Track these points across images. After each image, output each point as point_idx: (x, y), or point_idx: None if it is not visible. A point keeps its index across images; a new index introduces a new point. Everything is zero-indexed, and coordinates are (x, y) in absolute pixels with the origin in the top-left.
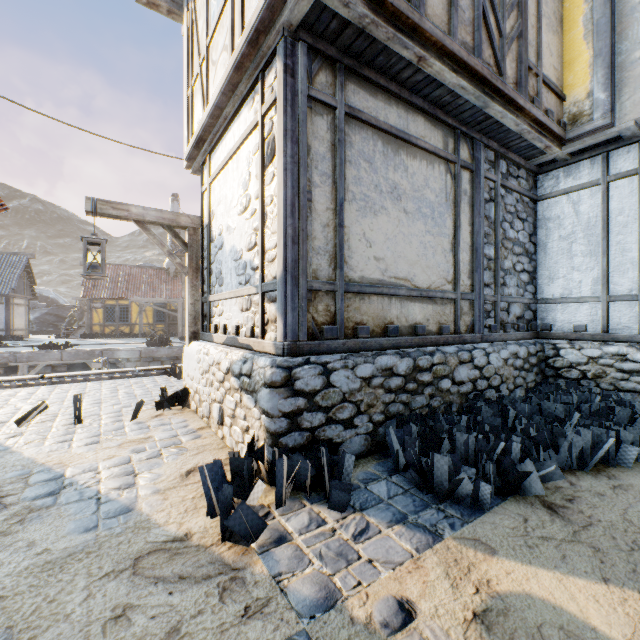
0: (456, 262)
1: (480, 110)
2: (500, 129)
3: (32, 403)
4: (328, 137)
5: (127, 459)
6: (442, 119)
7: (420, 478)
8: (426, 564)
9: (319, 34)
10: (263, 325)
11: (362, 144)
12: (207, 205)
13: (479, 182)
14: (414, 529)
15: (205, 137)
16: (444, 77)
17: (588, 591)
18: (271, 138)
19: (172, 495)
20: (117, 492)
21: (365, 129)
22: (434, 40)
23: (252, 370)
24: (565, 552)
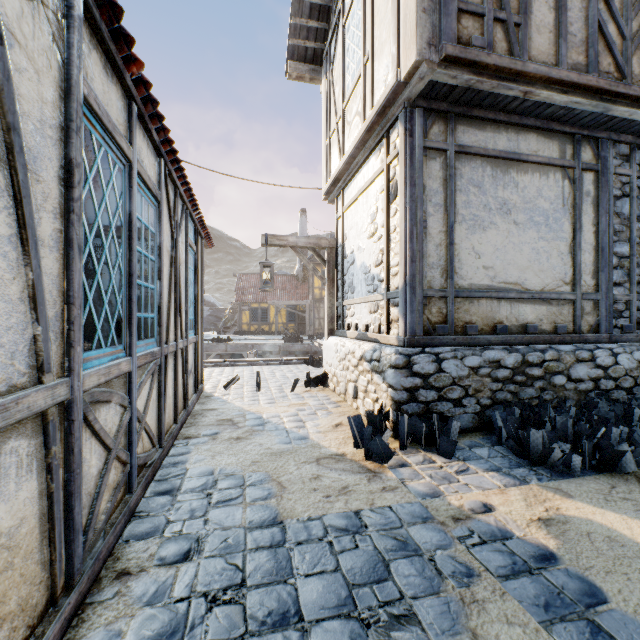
0: (575, 264)
1: (602, 113)
2: (632, 123)
3: (225, 377)
4: (440, 175)
5: (296, 413)
6: (557, 130)
7: (518, 447)
8: (509, 493)
9: (432, 98)
10: (388, 324)
11: (471, 173)
12: (341, 229)
13: (606, 180)
14: (505, 476)
15: (340, 177)
16: (553, 99)
17: None
18: (394, 182)
19: (329, 435)
20: (296, 429)
21: (474, 160)
22: (538, 76)
23: (380, 356)
24: None
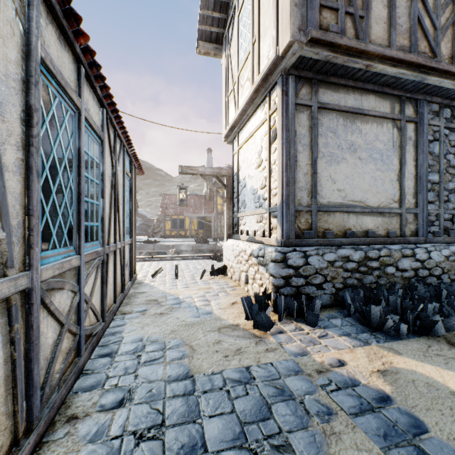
0: (401, 188)
1: (420, 82)
2: (440, 89)
3: (153, 269)
4: (307, 123)
5: (203, 295)
6: (389, 93)
7: (362, 318)
8: (357, 351)
9: (301, 68)
10: (269, 230)
11: (329, 122)
12: (236, 162)
13: (422, 129)
14: (353, 339)
15: (235, 125)
16: (386, 71)
17: (454, 376)
18: (274, 128)
19: (227, 310)
20: (203, 306)
21: (331, 113)
22: (376, 54)
23: (264, 254)
24: (449, 362)
